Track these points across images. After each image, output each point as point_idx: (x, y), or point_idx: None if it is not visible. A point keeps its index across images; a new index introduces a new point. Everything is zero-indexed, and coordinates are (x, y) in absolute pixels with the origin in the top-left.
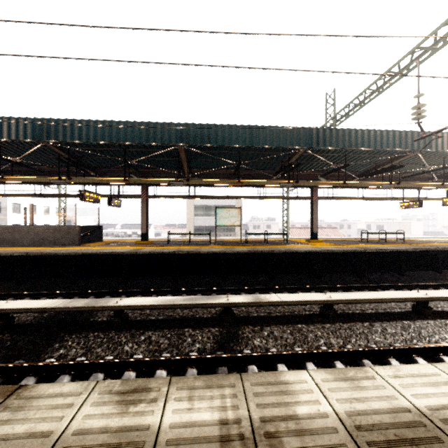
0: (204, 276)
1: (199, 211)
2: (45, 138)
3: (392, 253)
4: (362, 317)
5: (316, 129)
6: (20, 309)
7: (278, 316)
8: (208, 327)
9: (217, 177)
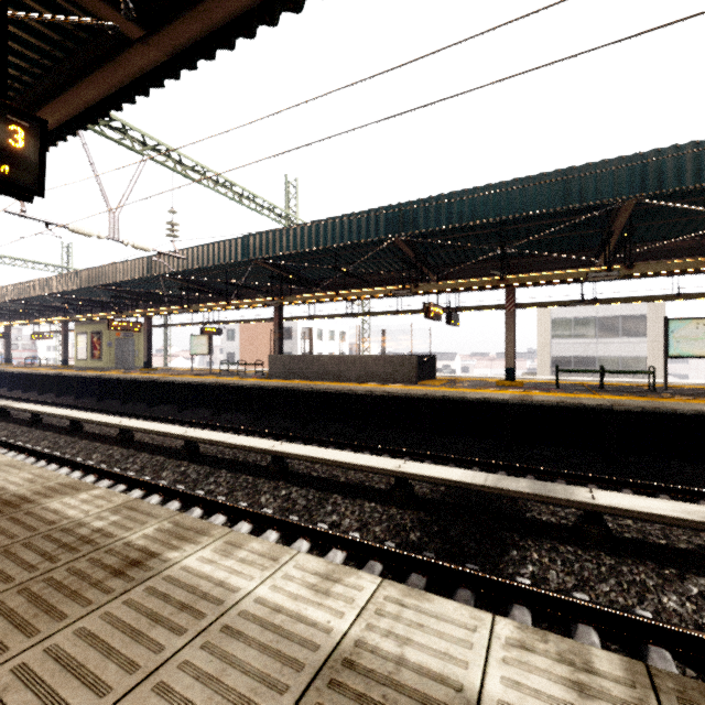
0: (673, 459)
1: (562, 330)
2: (400, 231)
3: None
4: None
5: None
6: (433, 478)
7: None
8: None
9: (669, 256)
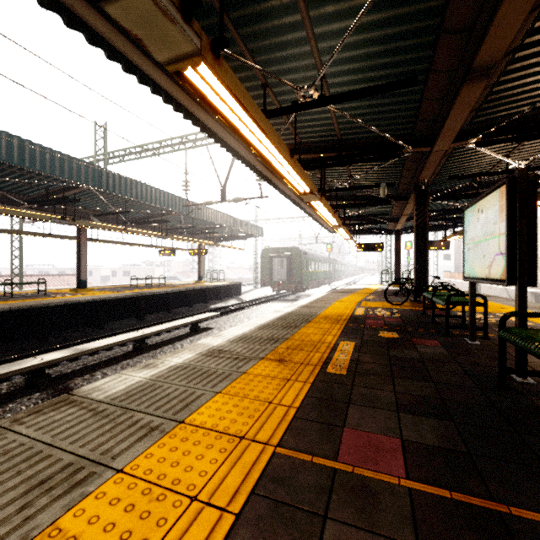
0: None
1: None
2: None
3: (164, 294)
4: (165, 343)
5: (107, 171)
6: None
7: (96, 363)
8: (23, 397)
9: None
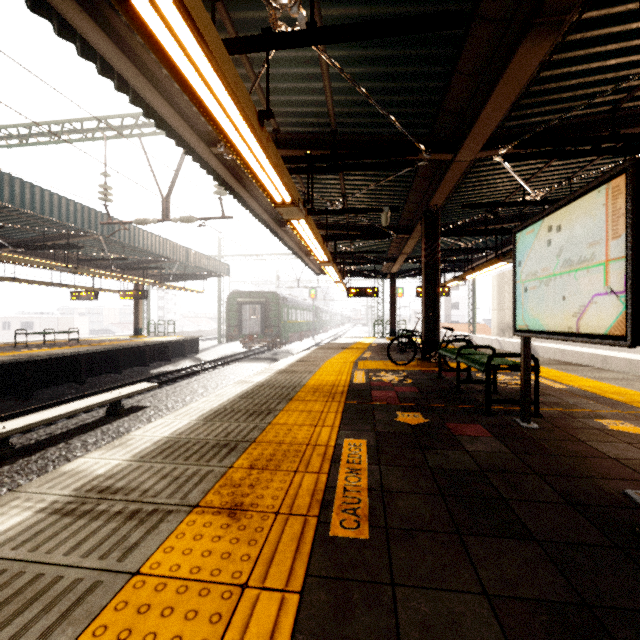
0: None
1: None
2: None
3: (70, 357)
4: (53, 440)
5: None
6: None
7: None
8: None
9: None
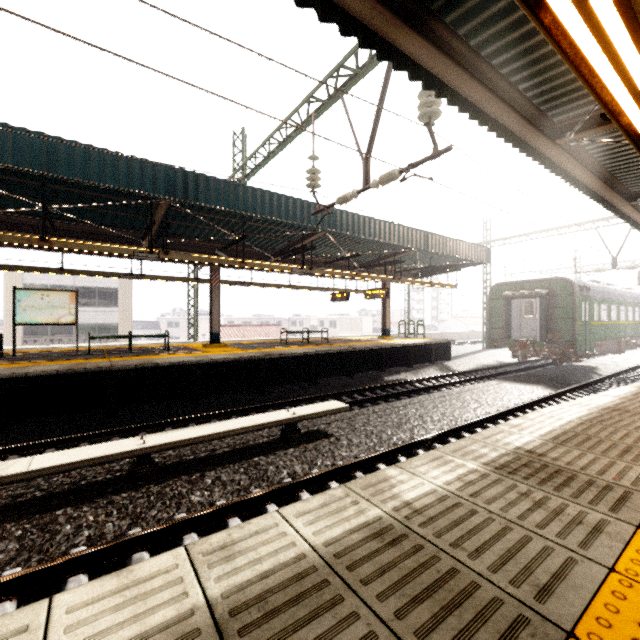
0: None
1: None
2: None
3: (300, 357)
4: (201, 464)
5: (183, 171)
6: None
7: (34, 498)
8: None
9: (19, 229)
